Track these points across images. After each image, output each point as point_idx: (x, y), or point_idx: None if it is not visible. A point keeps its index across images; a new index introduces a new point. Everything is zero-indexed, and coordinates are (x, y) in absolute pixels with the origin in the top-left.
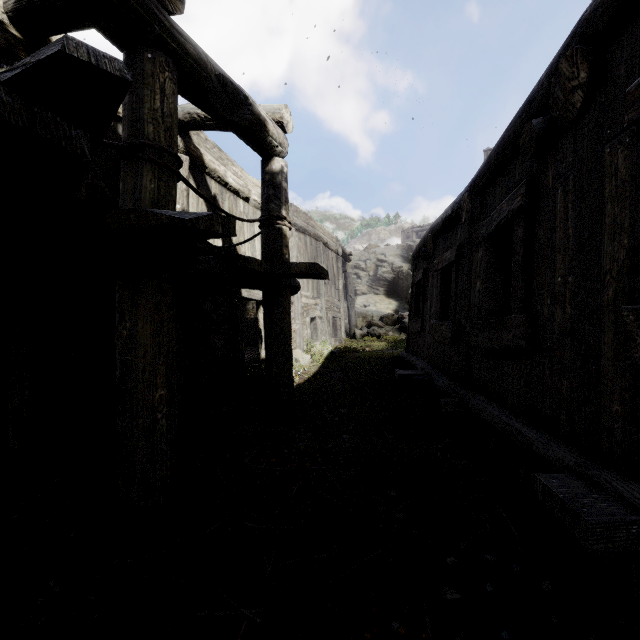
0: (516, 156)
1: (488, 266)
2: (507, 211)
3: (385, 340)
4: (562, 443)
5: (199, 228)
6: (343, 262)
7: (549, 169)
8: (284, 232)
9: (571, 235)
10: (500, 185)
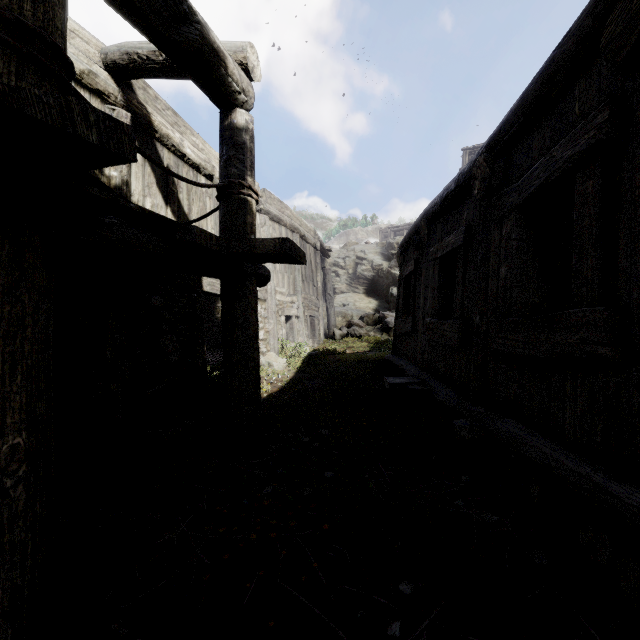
0: (574, 82)
1: (519, 245)
2: (564, 158)
3: (366, 341)
4: None
5: (26, 114)
6: (322, 258)
7: None
8: (249, 205)
9: None
10: (540, 132)
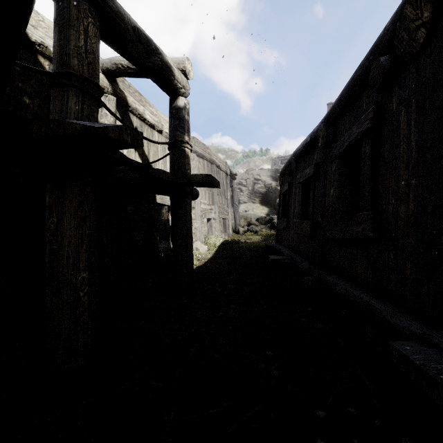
0: (363, 91)
1: (340, 177)
2: (357, 133)
3: (260, 235)
4: (407, 314)
5: (109, 136)
6: (230, 180)
7: (393, 97)
8: (186, 153)
9: (414, 146)
10: (349, 115)
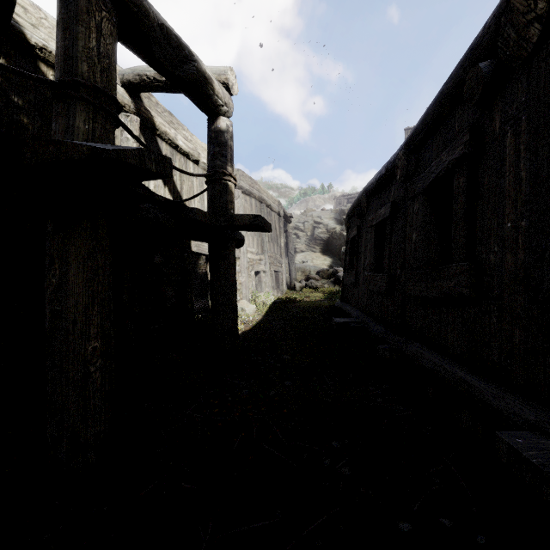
0: (455, 108)
1: (424, 218)
2: (447, 162)
3: (321, 291)
4: (516, 395)
5: (126, 162)
6: (284, 223)
7: (495, 114)
8: (229, 188)
9: (524, 177)
10: (437, 139)
